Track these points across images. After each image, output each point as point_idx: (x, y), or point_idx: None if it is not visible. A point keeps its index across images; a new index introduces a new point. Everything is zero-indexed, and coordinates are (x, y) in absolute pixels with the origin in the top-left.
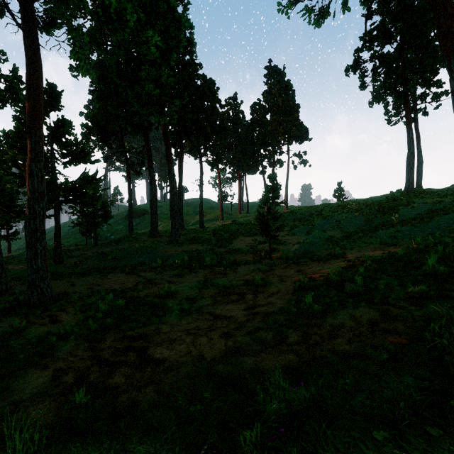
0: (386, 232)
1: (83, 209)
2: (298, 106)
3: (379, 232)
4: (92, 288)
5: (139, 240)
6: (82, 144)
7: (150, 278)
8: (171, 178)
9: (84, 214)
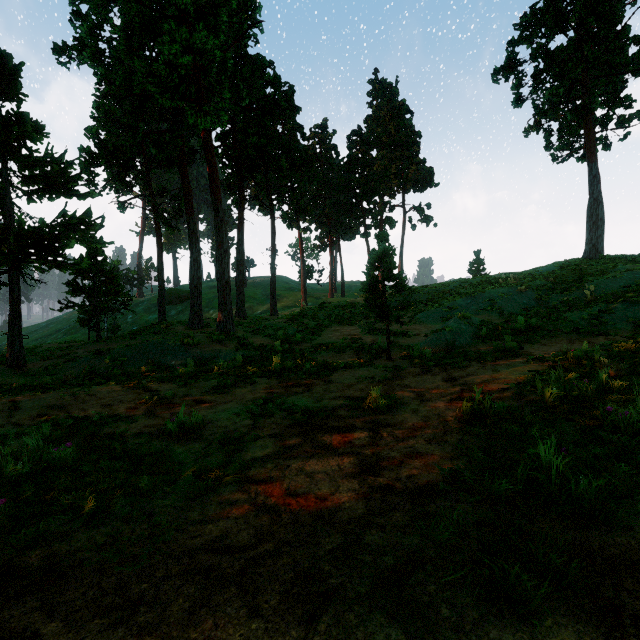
0: (582, 313)
1: (74, 280)
2: (418, 134)
3: (569, 314)
4: (46, 414)
5: (170, 333)
6: (62, 162)
7: (164, 394)
8: (218, 225)
9: (77, 289)
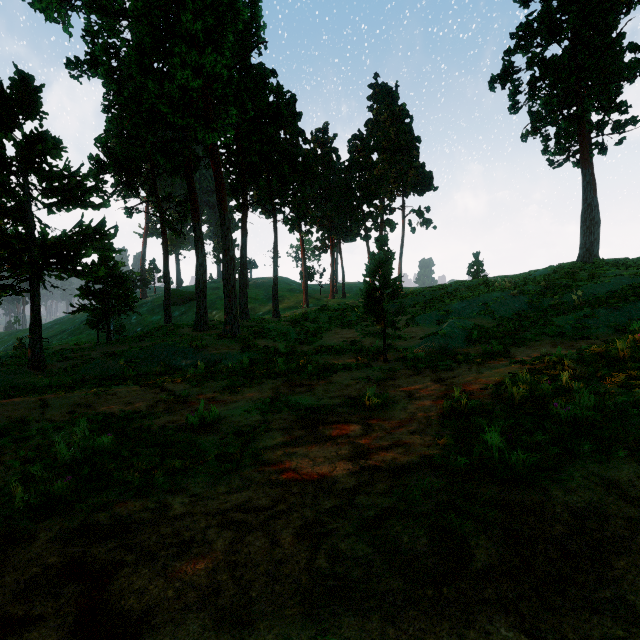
0: (568, 318)
1: (87, 285)
2: (418, 139)
3: (556, 318)
4: (75, 412)
5: (177, 335)
6: (78, 176)
7: (180, 393)
8: (224, 234)
9: (89, 293)
